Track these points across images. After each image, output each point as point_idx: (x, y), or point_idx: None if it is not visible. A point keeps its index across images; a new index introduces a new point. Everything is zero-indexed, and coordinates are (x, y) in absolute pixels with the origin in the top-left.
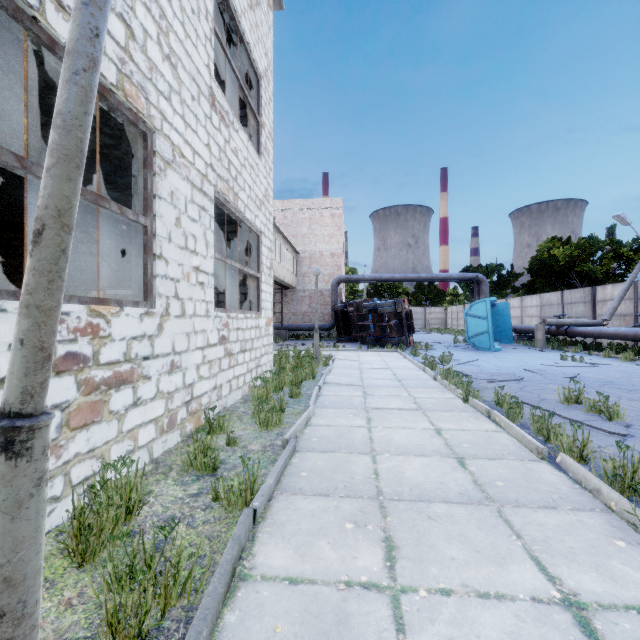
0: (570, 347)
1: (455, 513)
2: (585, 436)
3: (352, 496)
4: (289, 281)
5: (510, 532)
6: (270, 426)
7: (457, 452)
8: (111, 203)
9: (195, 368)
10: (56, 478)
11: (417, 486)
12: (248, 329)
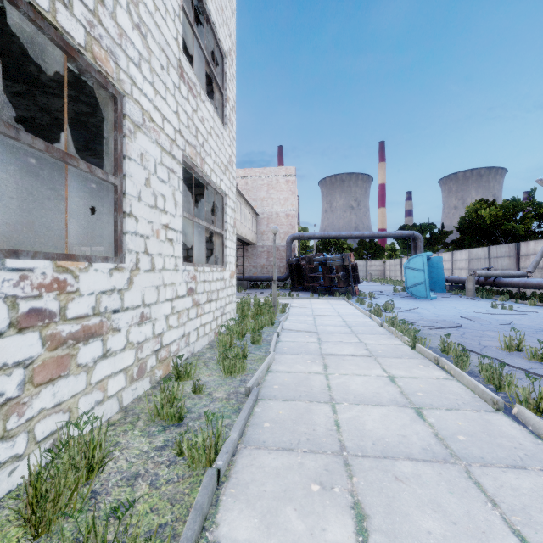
0: (497, 296)
1: (422, 473)
2: (542, 389)
3: (315, 451)
4: (250, 238)
5: (484, 498)
6: (234, 373)
7: (413, 401)
8: (79, 161)
9: (164, 318)
10: (18, 436)
11: (379, 440)
12: (214, 281)
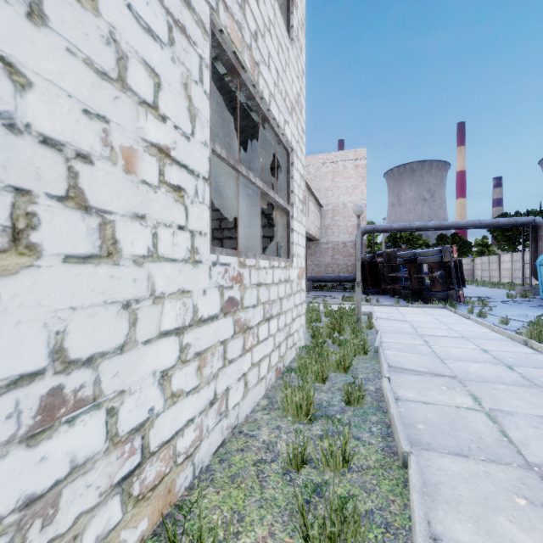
0: None
1: None
2: None
3: None
4: (313, 233)
5: None
6: None
7: None
8: None
9: (155, 381)
10: None
11: None
12: (274, 284)
